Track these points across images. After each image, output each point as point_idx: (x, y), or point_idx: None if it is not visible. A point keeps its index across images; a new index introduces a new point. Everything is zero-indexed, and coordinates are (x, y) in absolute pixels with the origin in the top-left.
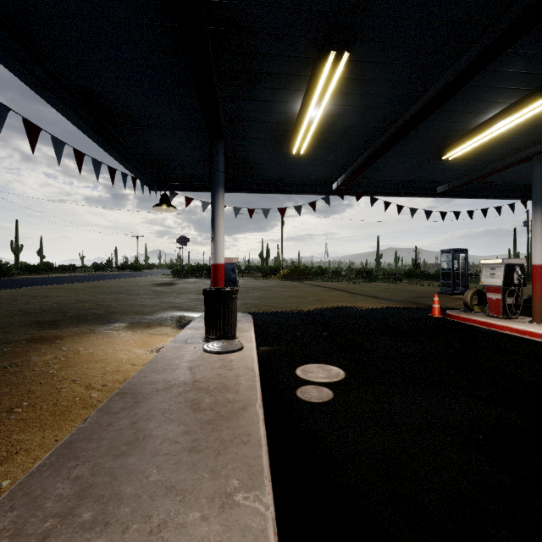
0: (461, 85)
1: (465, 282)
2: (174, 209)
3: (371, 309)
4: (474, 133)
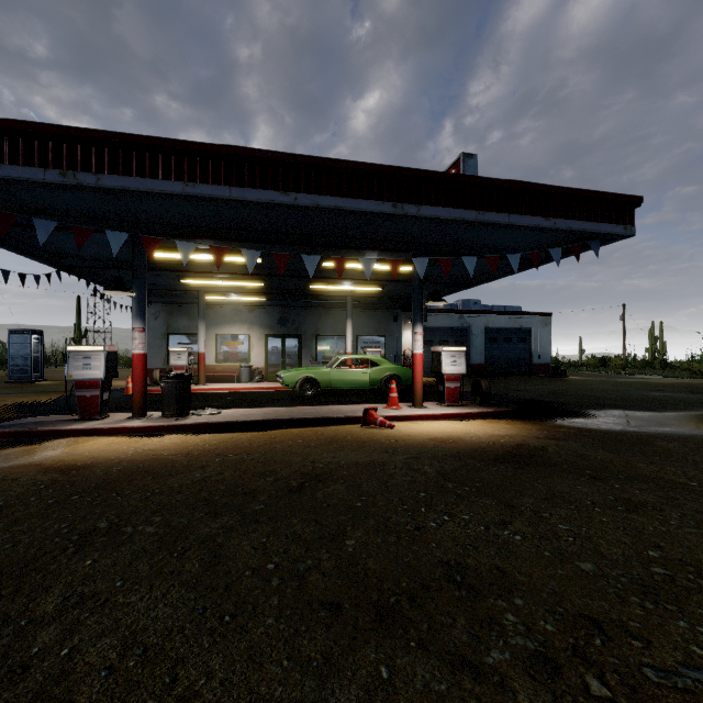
0: (249, 275)
1: (42, 367)
2: (115, 292)
3: (59, 400)
4: (209, 279)
